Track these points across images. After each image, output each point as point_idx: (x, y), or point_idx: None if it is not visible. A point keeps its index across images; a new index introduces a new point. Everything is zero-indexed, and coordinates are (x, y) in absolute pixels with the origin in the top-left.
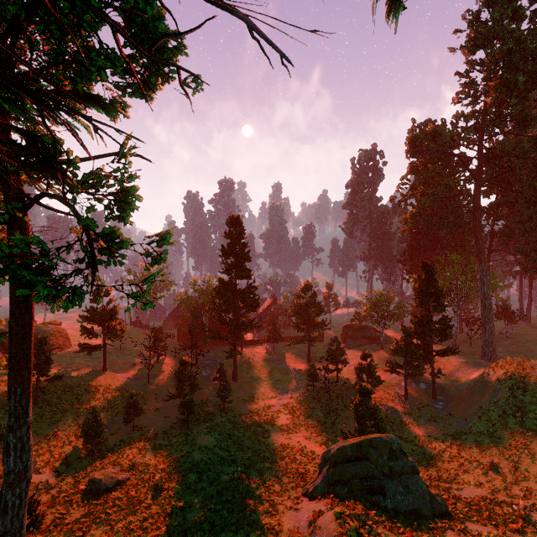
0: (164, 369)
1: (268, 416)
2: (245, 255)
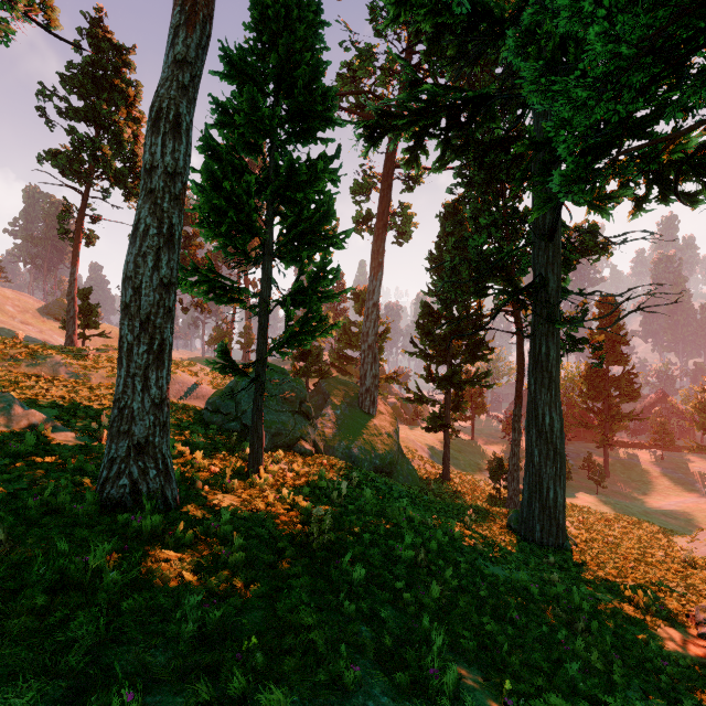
0: (521, 451)
1: (654, 508)
2: (620, 338)
